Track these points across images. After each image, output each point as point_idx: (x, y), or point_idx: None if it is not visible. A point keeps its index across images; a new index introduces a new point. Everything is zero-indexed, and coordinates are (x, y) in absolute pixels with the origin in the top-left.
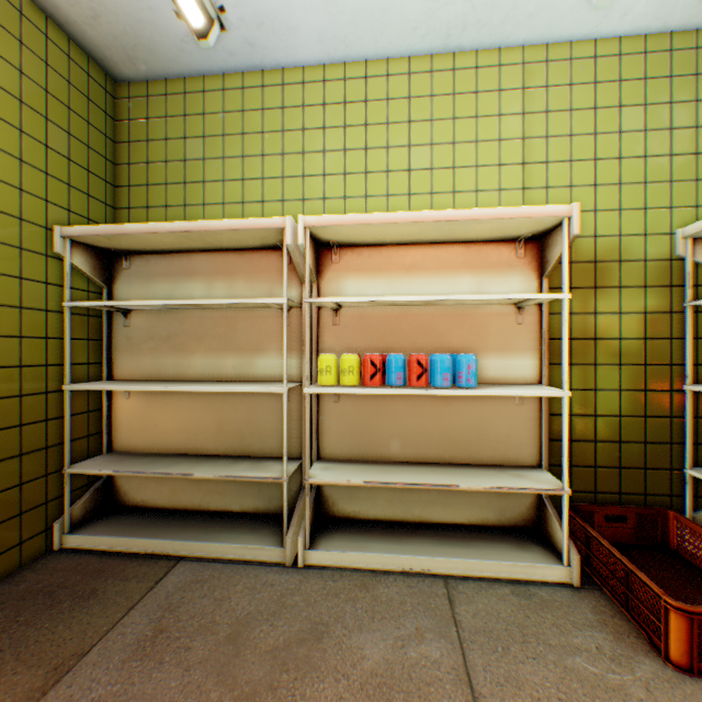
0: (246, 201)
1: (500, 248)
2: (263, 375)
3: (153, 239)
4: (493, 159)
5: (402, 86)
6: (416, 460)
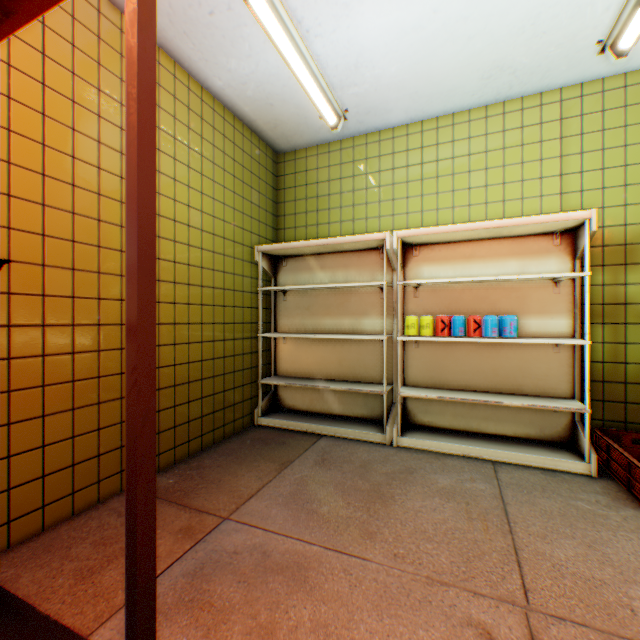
0: (355, 219)
1: (540, 239)
2: (367, 330)
3: (304, 249)
4: (535, 174)
5: (463, 130)
6: (473, 389)
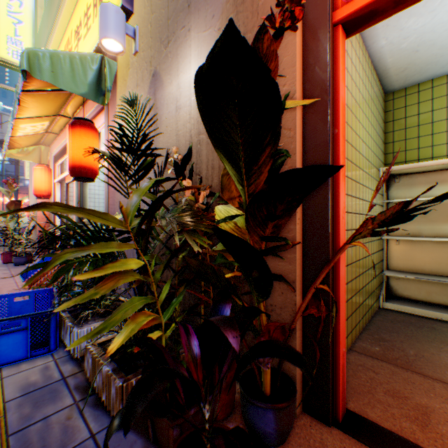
0: None
1: None
2: None
3: (432, 167)
4: None
5: None
6: None
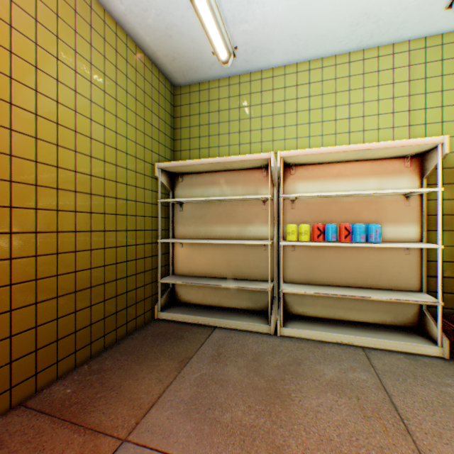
0: (241, 143)
1: (394, 162)
2: (251, 236)
3: (199, 167)
4: (388, 109)
5: (330, 72)
6: (340, 284)
